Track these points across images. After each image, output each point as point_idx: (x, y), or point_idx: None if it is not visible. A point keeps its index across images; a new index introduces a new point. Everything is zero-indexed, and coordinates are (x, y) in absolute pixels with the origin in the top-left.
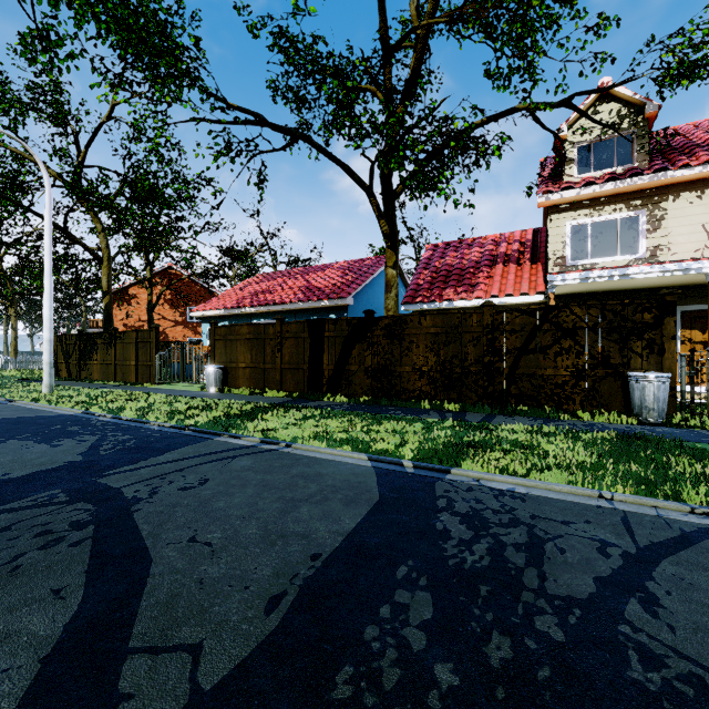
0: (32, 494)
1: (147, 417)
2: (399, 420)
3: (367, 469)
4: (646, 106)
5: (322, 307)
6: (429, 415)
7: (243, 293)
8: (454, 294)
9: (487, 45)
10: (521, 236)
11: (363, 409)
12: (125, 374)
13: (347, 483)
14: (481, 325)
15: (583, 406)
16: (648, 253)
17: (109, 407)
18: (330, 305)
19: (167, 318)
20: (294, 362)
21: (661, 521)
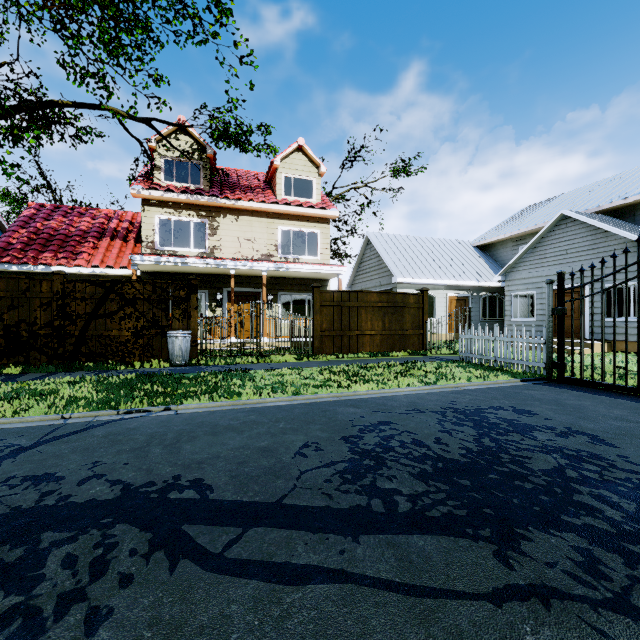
0: None
1: None
2: None
3: None
4: (207, 149)
5: None
6: None
7: None
8: (54, 259)
9: (60, 37)
10: (133, 217)
11: None
12: None
13: None
14: (52, 291)
15: (141, 357)
16: (210, 250)
17: None
18: None
19: None
20: None
21: (87, 423)
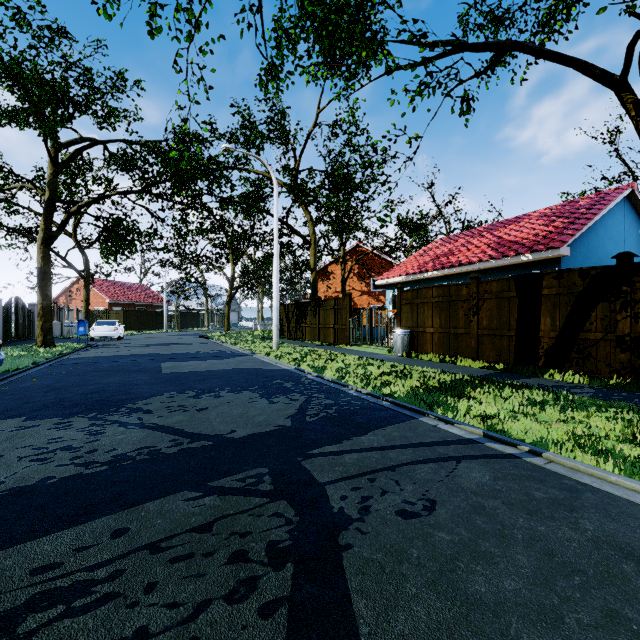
0: (243, 468)
1: (345, 379)
2: None
3: None
4: None
5: (521, 263)
6: None
7: (423, 258)
8: None
9: None
10: None
11: (630, 399)
12: (326, 336)
13: None
14: None
15: None
16: None
17: (314, 365)
18: (534, 259)
19: (355, 289)
20: (494, 328)
21: None
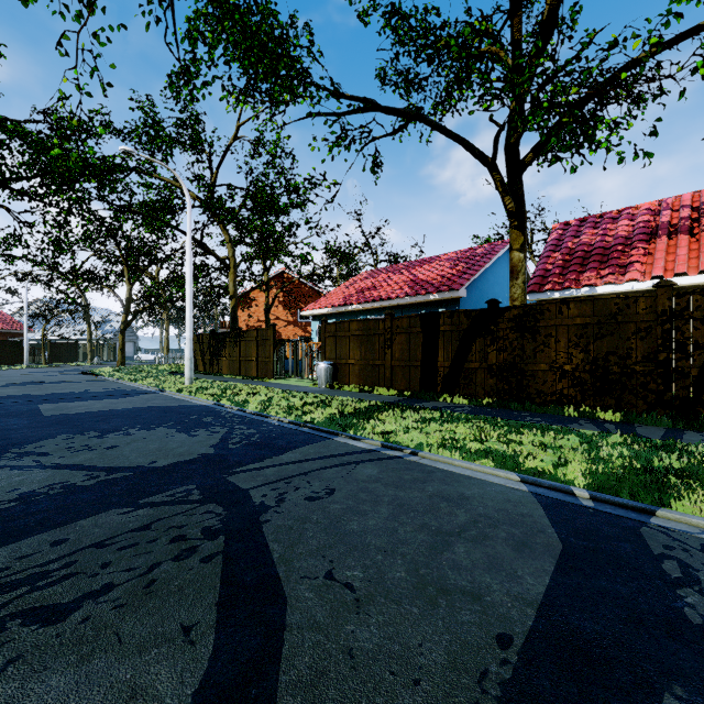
0: (171, 488)
1: (268, 411)
2: (542, 429)
3: (523, 494)
4: None
5: (431, 301)
6: (581, 426)
7: (349, 290)
8: (596, 277)
9: None
10: (692, 199)
11: (490, 413)
12: (248, 369)
13: (505, 514)
14: (652, 312)
15: None
16: None
17: (235, 399)
18: (440, 298)
19: (281, 318)
20: (404, 359)
21: None
